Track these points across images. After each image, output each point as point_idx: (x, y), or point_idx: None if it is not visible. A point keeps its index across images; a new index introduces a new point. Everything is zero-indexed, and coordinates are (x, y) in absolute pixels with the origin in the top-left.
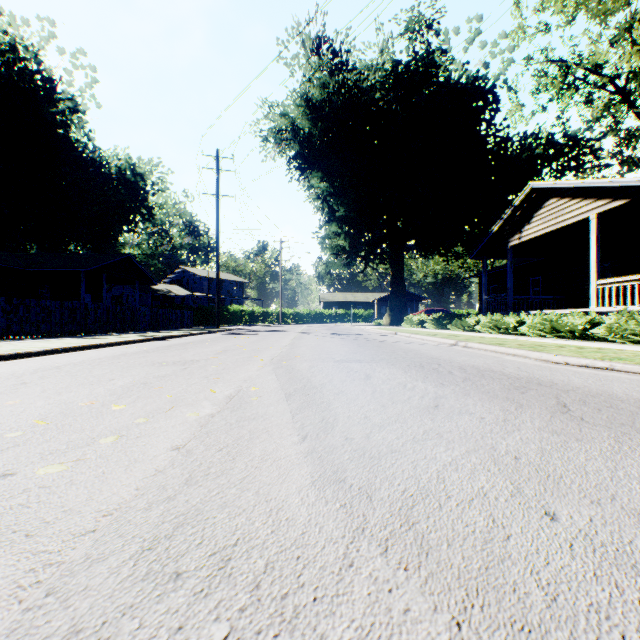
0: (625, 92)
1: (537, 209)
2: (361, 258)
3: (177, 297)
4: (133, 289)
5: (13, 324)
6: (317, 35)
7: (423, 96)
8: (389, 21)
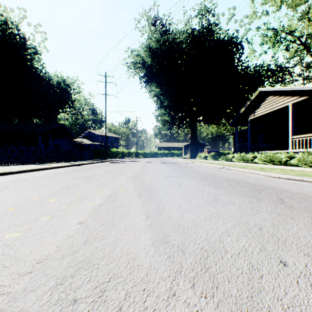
0: (305, 44)
1: (262, 101)
2: (176, 125)
3: (86, 144)
4: (64, 141)
5: (4, 158)
6: (154, 16)
7: (206, 46)
8: (190, 9)
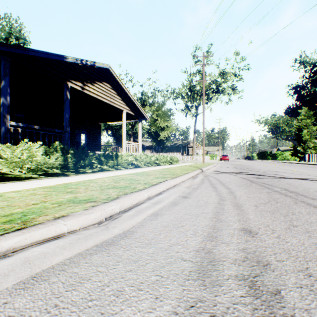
0: None
1: (99, 80)
2: None
3: None
4: None
5: None
6: None
7: None
8: None
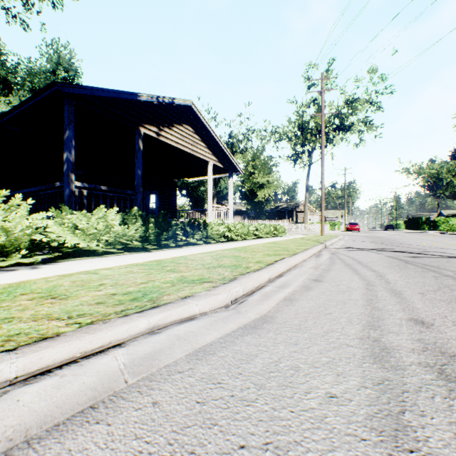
0: None
1: (178, 122)
2: None
3: None
4: None
5: None
6: None
7: None
8: None
